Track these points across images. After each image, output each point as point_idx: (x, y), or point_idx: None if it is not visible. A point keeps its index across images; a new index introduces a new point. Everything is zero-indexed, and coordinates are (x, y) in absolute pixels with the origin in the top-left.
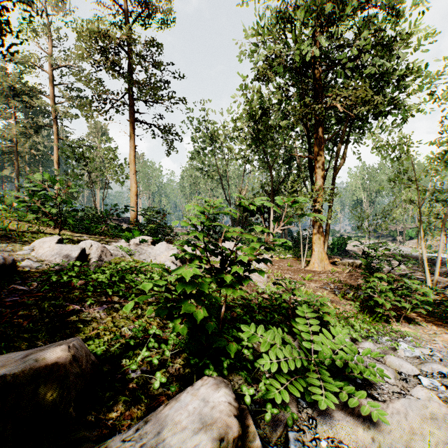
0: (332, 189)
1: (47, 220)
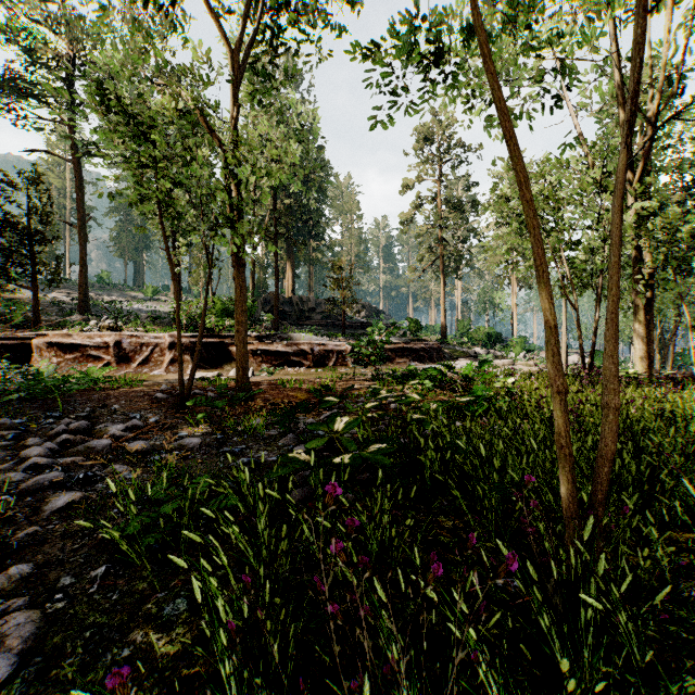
0: (675, 314)
1: (465, 342)
